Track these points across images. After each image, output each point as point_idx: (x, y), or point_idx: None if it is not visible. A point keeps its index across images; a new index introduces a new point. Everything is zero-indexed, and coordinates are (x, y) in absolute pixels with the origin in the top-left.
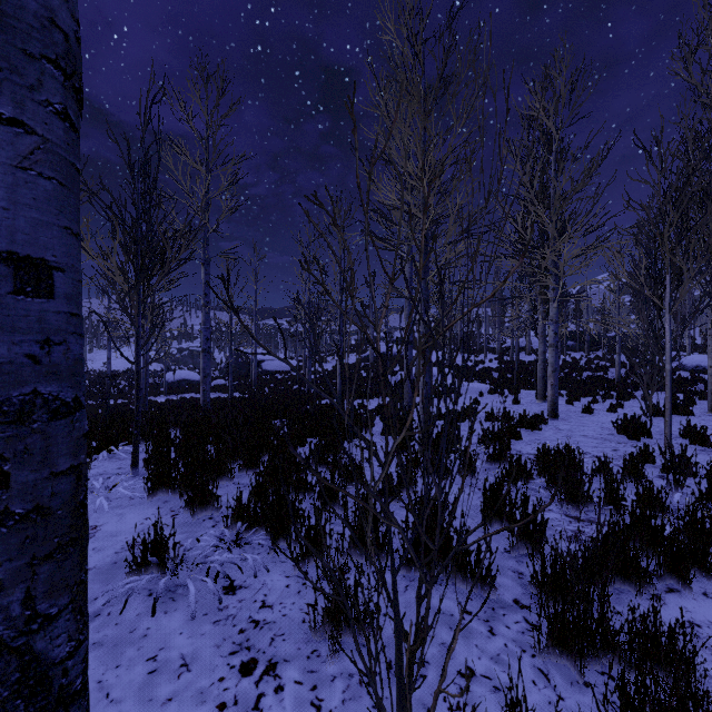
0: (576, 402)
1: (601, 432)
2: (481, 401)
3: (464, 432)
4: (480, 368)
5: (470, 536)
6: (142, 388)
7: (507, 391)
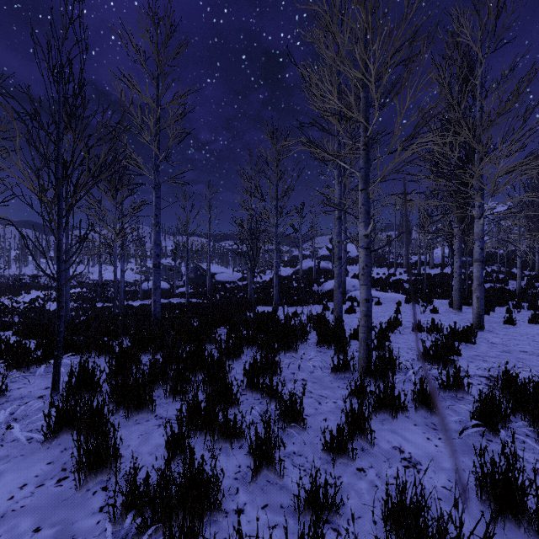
0: (490, 311)
1: (538, 347)
2: (400, 309)
3: (396, 344)
4: (392, 280)
5: None
6: (120, 295)
7: (421, 300)
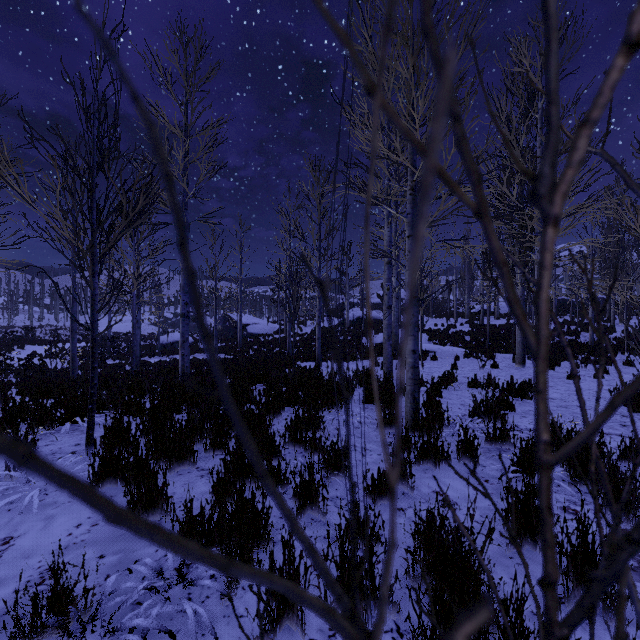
0: (556, 366)
1: None
2: (458, 364)
3: (449, 400)
4: (452, 332)
5: (495, 566)
6: (136, 350)
7: (482, 354)
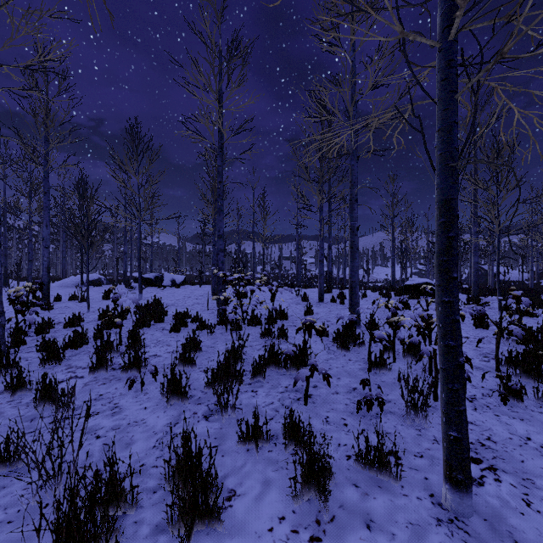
0: None
1: None
2: None
3: None
4: None
5: None
6: None
7: None
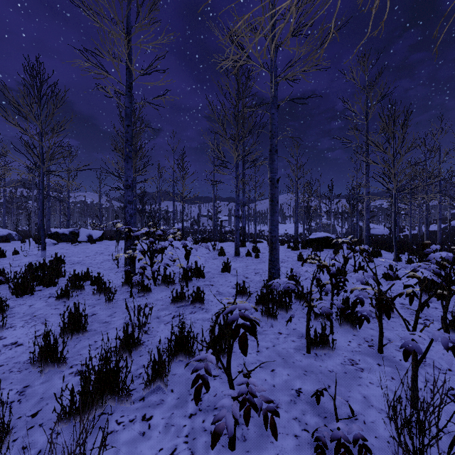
0: None
1: None
2: None
3: None
4: None
5: None
6: None
7: None
